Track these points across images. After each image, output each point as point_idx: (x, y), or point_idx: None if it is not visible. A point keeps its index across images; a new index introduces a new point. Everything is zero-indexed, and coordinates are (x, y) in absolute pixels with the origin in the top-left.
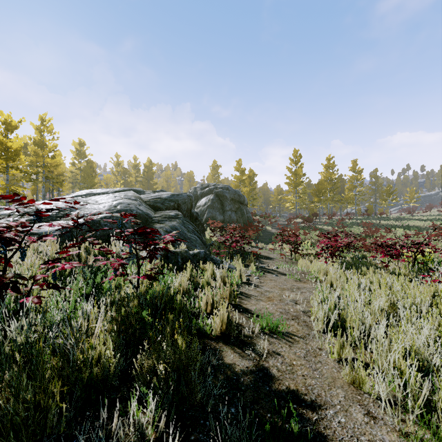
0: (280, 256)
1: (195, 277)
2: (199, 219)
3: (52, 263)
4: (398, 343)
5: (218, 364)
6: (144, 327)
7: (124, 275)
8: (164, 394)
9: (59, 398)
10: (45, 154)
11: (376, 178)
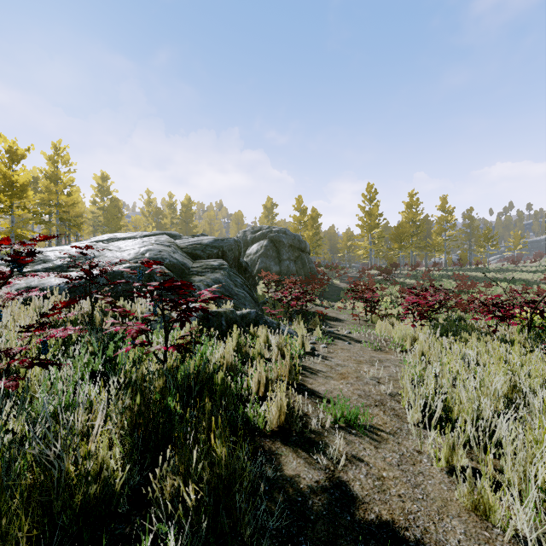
0: (352, 317)
1: (243, 346)
2: (250, 270)
3: (38, 330)
4: (539, 450)
5: (275, 477)
6: (171, 419)
7: (146, 345)
8: (193, 530)
9: (32, 541)
10: (59, 190)
11: (470, 219)
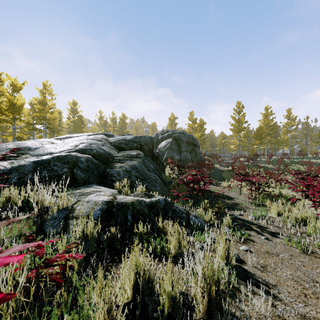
0: (240, 195)
1: (145, 276)
2: (160, 158)
3: None
4: None
5: None
6: None
7: None
8: None
9: None
10: (46, 110)
11: (307, 124)
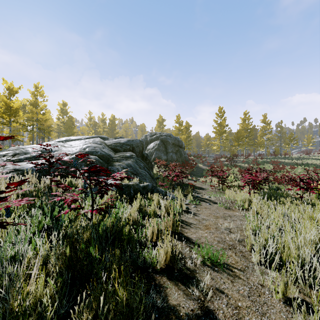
0: (210, 187)
1: (143, 207)
2: (149, 158)
3: None
4: None
5: (162, 306)
6: (92, 261)
7: (79, 209)
8: None
9: None
10: (38, 112)
11: (281, 128)
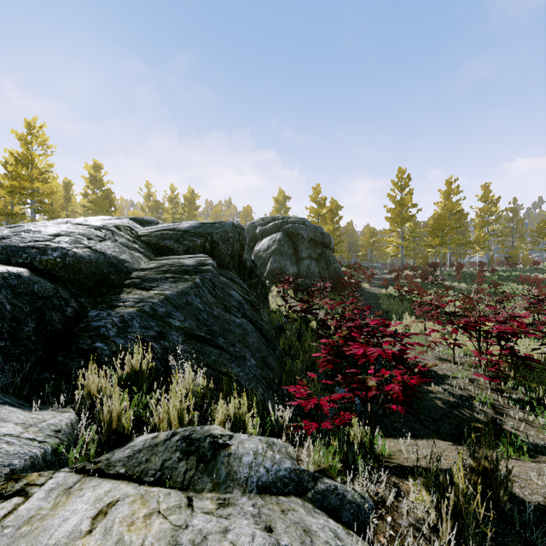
0: (453, 365)
1: None
2: (258, 272)
3: None
4: None
5: None
6: None
7: None
8: None
9: None
10: (33, 176)
11: (513, 212)
